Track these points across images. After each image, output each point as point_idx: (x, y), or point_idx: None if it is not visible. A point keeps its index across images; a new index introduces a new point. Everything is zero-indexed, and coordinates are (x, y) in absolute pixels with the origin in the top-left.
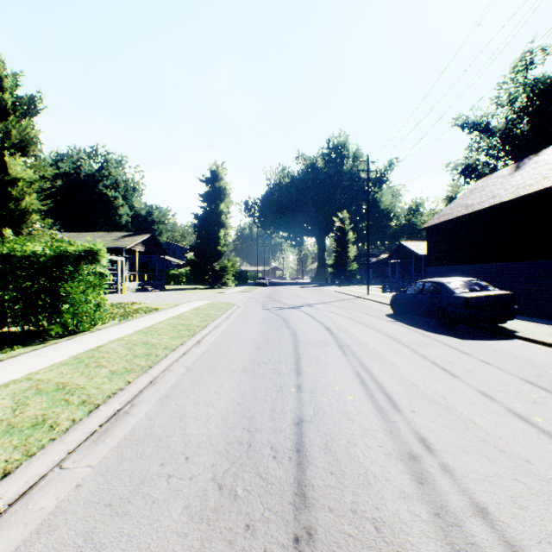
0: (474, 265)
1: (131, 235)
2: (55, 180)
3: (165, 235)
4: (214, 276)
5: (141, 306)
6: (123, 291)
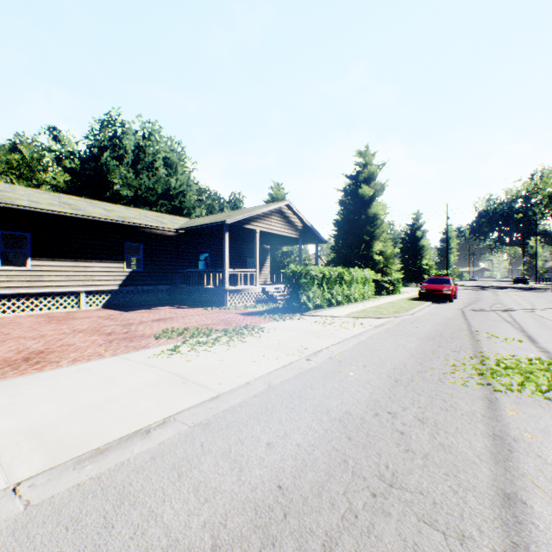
0: None
1: None
2: None
3: None
4: None
5: None
6: None
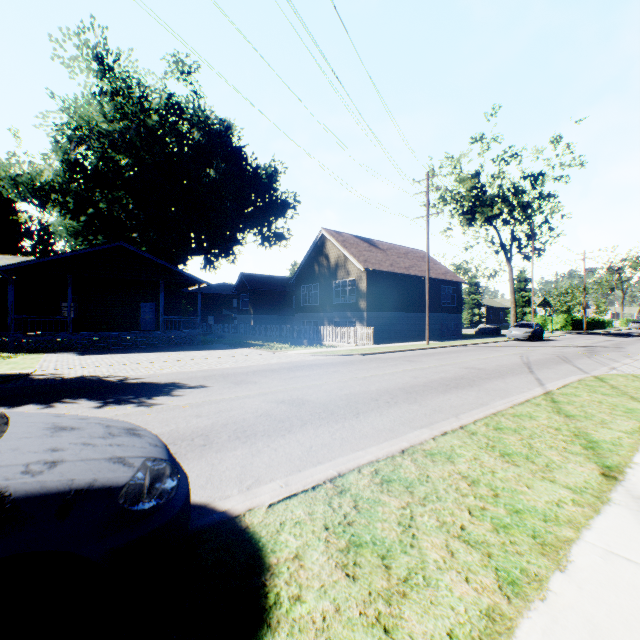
0: (410, 313)
1: None
2: None
3: None
4: None
5: None
6: None
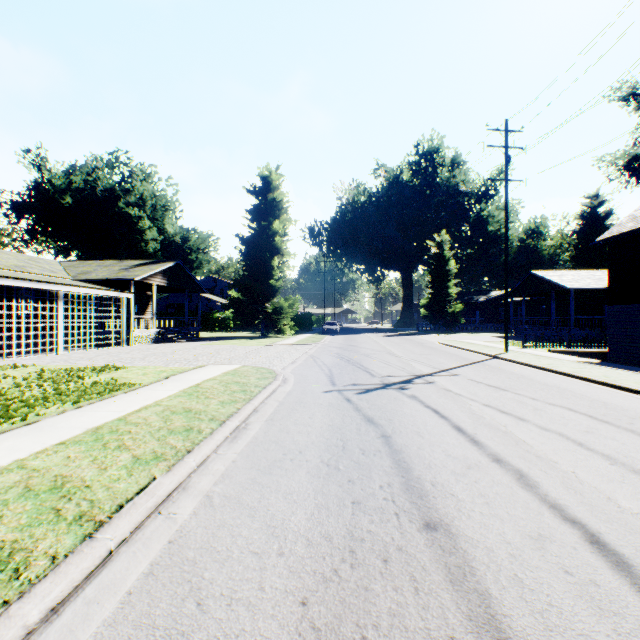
0: None
1: (148, 264)
2: (63, 196)
3: (205, 268)
4: (266, 320)
5: (108, 377)
6: (131, 343)
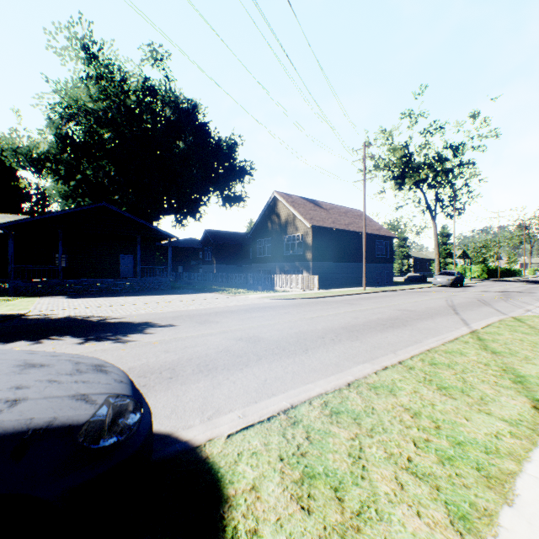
0: (349, 263)
1: None
2: None
3: None
4: None
5: None
6: None
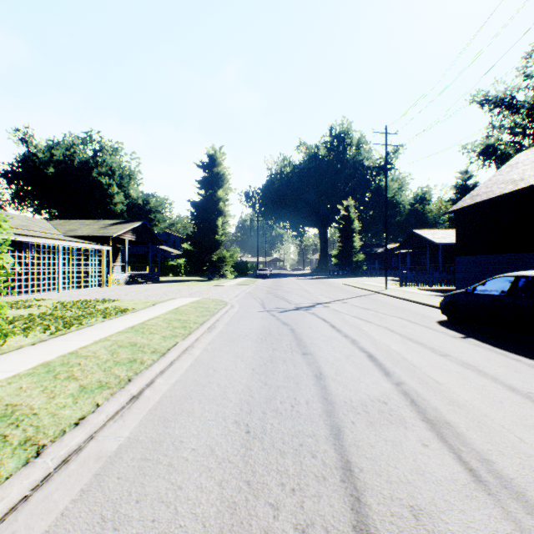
0: (530, 253)
1: (121, 223)
2: (47, 167)
3: (162, 225)
4: (212, 267)
5: (111, 305)
6: (109, 284)
